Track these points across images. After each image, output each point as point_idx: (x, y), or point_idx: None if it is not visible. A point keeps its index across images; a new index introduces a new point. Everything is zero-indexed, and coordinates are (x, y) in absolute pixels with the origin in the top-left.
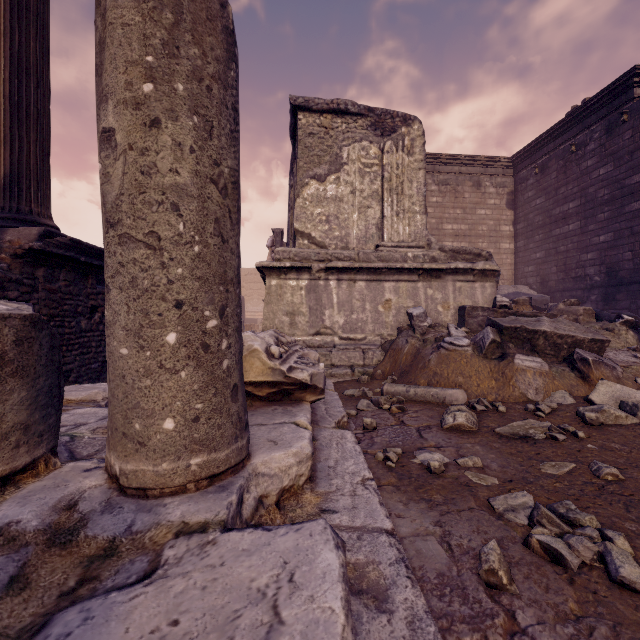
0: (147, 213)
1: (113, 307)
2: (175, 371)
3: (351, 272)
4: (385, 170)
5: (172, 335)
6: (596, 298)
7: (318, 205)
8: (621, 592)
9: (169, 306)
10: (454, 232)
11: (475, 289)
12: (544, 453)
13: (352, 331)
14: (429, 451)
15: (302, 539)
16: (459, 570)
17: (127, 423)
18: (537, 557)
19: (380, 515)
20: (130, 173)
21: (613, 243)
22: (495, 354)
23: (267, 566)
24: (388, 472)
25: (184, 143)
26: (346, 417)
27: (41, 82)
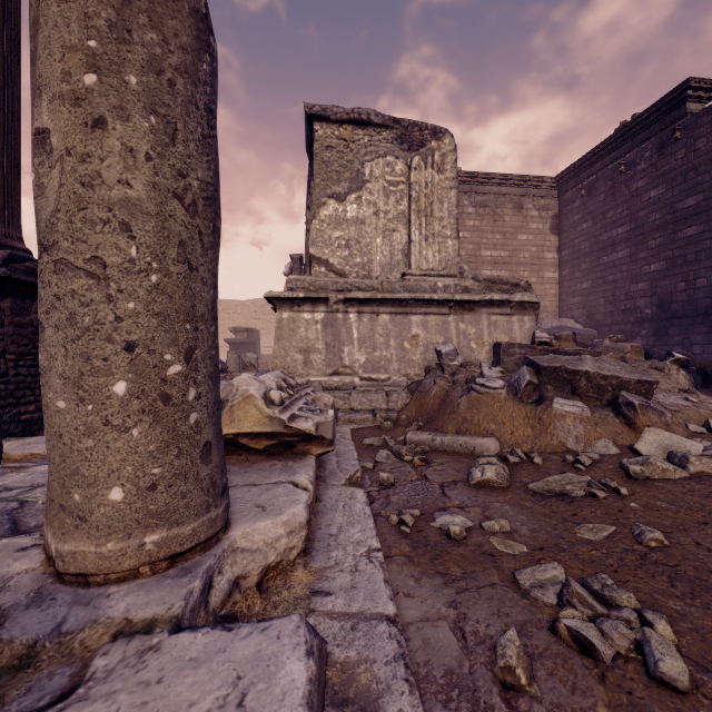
0: (89, 234)
1: (48, 350)
2: (125, 429)
3: (373, 304)
4: (412, 189)
5: (121, 384)
6: (647, 333)
7: (337, 228)
8: (660, 692)
9: (117, 349)
10: (493, 259)
11: (512, 323)
12: (581, 514)
13: (374, 370)
14: (450, 513)
15: (267, 643)
16: (472, 665)
17: (65, 493)
18: (565, 647)
19: (383, 597)
20: (68, 184)
21: (665, 272)
22: (532, 397)
23: (215, 683)
24: (401, 539)
25: (138, 149)
26: (360, 472)
27: (9, 81)
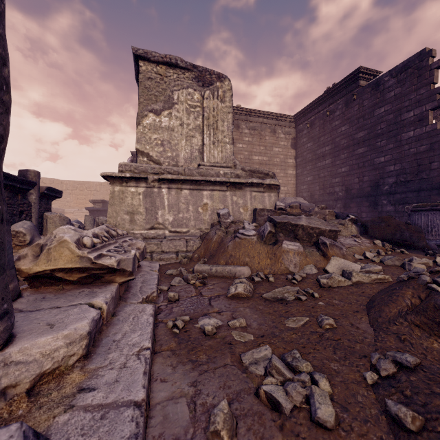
0: None
1: None
2: None
3: (178, 183)
4: (205, 111)
5: None
6: (340, 206)
7: (155, 132)
8: (317, 431)
9: None
10: (259, 161)
11: (264, 197)
12: (291, 311)
13: (179, 226)
14: (209, 317)
15: None
16: (194, 432)
17: None
18: (262, 406)
19: (138, 386)
20: None
21: (349, 173)
22: (271, 241)
23: None
24: (172, 338)
25: None
26: (156, 292)
27: None
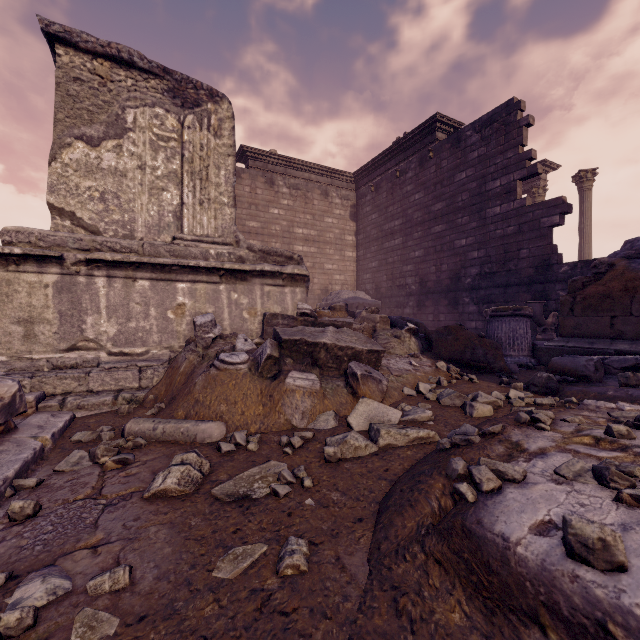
0: None
1: None
2: None
3: (128, 267)
4: (185, 148)
5: None
6: (413, 304)
7: (88, 176)
8: None
9: None
10: (304, 236)
11: (285, 294)
12: (245, 528)
13: (129, 344)
14: (47, 573)
15: None
16: None
17: None
18: None
19: None
20: None
21: (424, 258)
22: (272, 372)
23: None
24: None
25: None
26: None
27: None
